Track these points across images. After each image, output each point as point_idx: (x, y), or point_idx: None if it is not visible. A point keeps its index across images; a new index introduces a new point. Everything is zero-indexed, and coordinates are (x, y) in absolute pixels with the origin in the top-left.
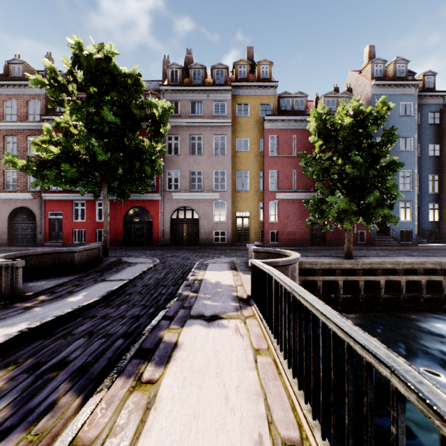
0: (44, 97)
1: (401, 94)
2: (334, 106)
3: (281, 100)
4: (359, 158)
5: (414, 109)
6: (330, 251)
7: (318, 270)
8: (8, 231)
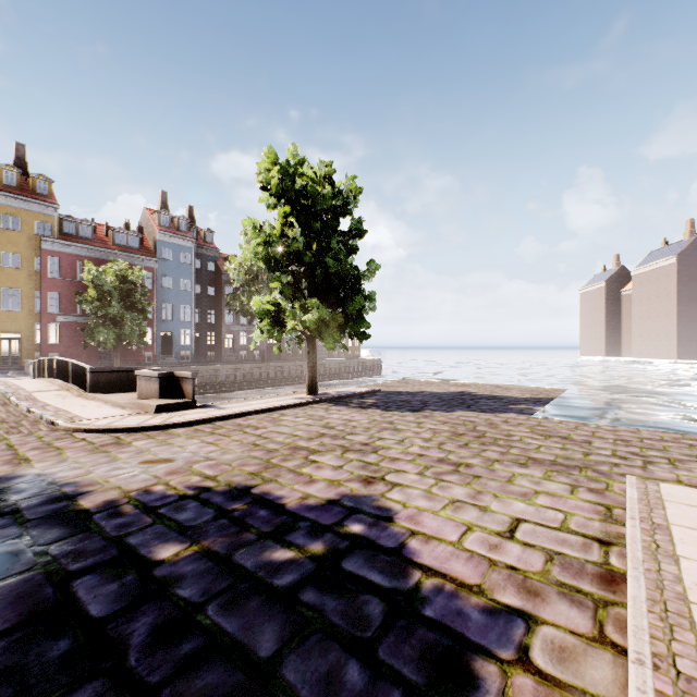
0: None
1: (183, 245)
2: (125, 241)
3: (65, 222)
4: (118, 305)
5: (192, 259)
6: None
7: None
8: None
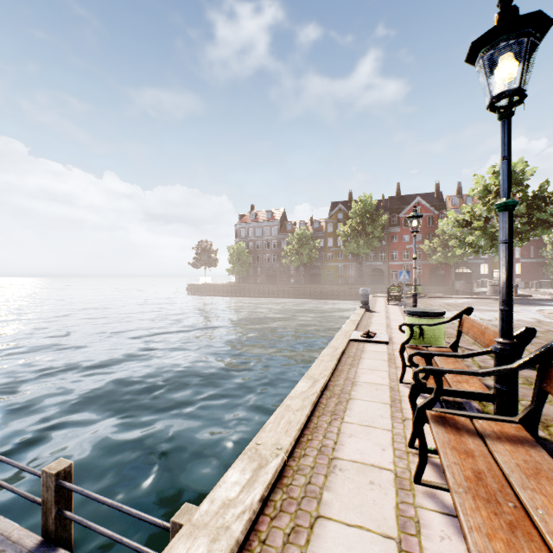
0: (388, 218)
1: None
2: None
3: None
4: None
5: None
6: None
7: None
8: (370, 278)
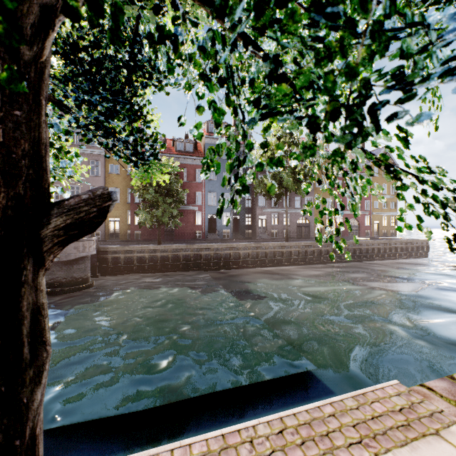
0: None
1: None
2: (183, 147)
3: None
4: (152, 191)
5: None
6: (169, 243)
7: (135, 251)
8: None
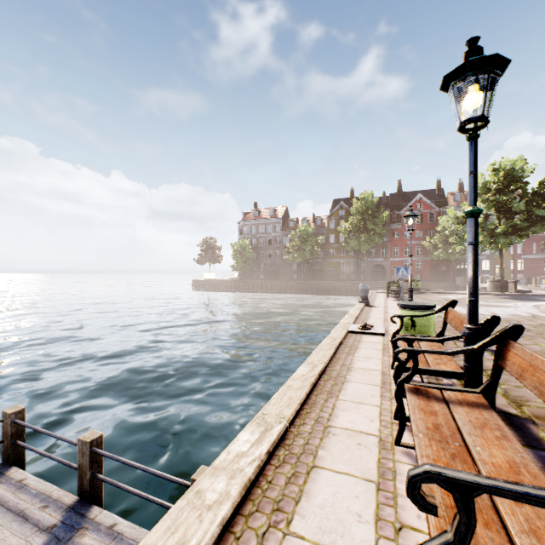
0: (389, 215)
1: None
2: None
3: None
4: None
5: None
6: None
7: None
8: (371, 274)
